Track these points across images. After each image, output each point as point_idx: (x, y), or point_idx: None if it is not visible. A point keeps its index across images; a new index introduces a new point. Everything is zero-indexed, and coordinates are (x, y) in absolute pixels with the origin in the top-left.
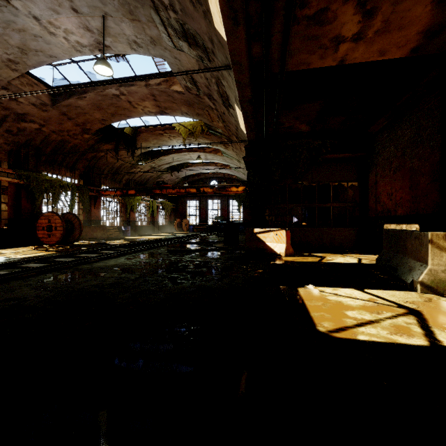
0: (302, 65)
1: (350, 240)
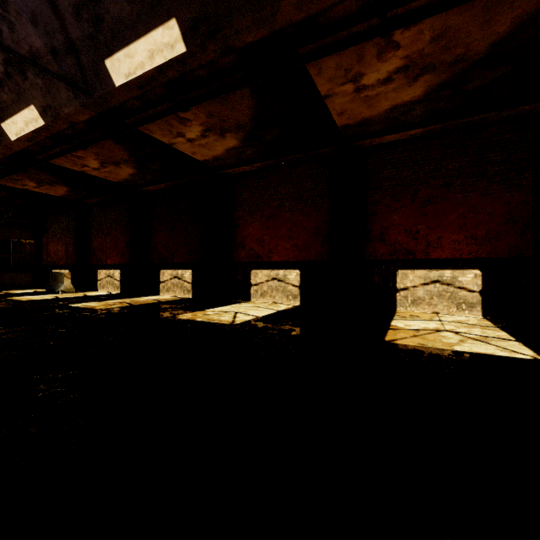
0: (2, 183)
1: (29, 281)
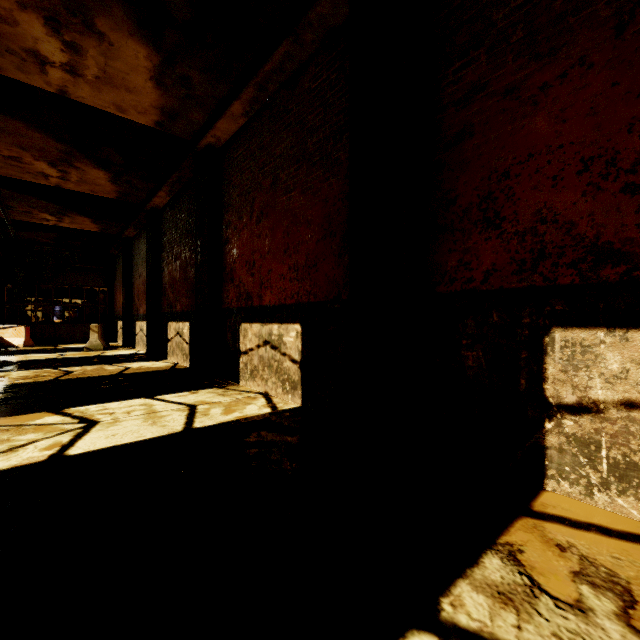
0: (26, 220)
1: None
